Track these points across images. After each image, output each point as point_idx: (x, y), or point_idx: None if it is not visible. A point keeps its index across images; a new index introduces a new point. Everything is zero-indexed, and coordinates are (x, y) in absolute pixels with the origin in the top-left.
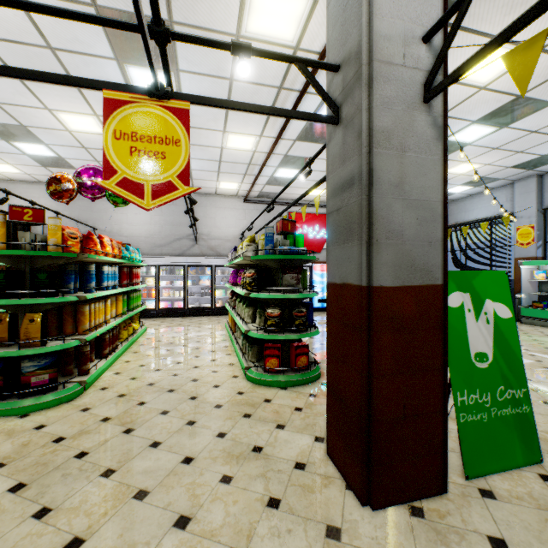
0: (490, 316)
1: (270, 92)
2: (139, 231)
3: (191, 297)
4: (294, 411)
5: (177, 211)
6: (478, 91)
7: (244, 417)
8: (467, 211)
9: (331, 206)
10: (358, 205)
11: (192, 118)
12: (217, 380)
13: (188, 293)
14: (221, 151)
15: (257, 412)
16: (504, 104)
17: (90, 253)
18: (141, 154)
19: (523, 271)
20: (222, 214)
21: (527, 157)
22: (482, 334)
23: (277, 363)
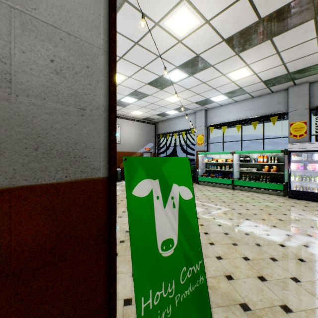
0: (176, 200)
1: None
2: None
3: None
4: None
5: None
6: (177, 43)
7: None
8: (176, 125)
9: None
10: None
11: None
12: None
13: None
14: None
15: None
16: (191, 58)
17: None
18: None
19: (199, 158)
20: None
21: (201, 98)
22: (169, 219)
23: None
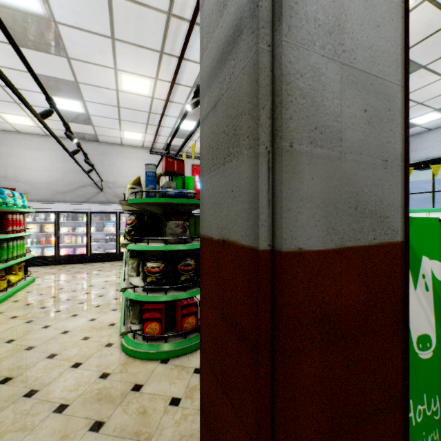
0: (428, 279)
1: (158, 19)
2: (38, 177)
3: (94, 243)
4: (168, 407)
5: (81, 159)
6: None
7: (91, 430)
8: None
9: (206, 105)
10: (249, 70)
11: (73, 47)
12: (82, 354)
13: (93, 239)
14: (117, 94)
15: (114, 415)
16: None
17: None
18: None
19: None
20: (128, 164)
21: None
22: (422, 307)
23: (159, 328)
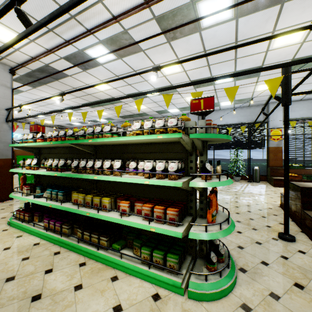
0: None
1: None
2: None
3: None
4: None
5: None
6: None
7: None
8: None
9: None
10: None
11: None
12: None
13: None
14: None
15: None
16: (69, 106)
17: None
18: None
19: None
20: None
21: (91, 119)
22: None
23: None
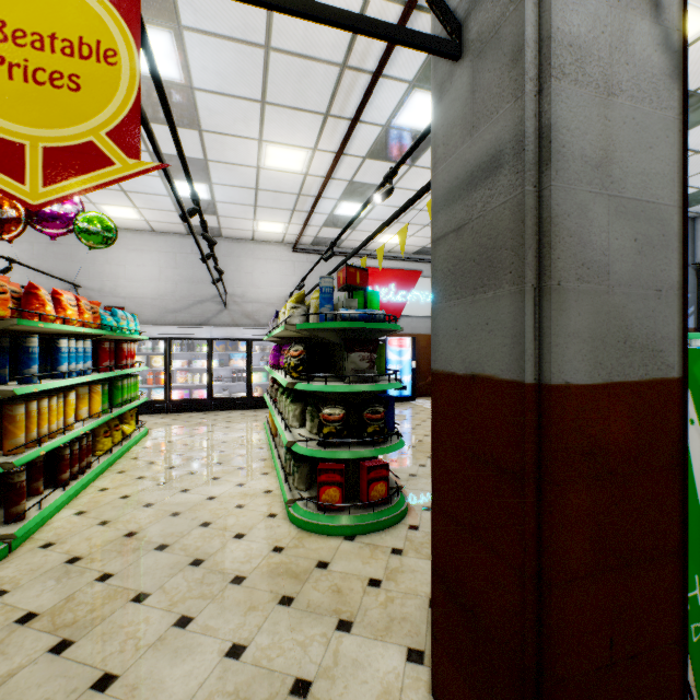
0: None
1: (327, 74)
2: (142, 290)
3: (217, 383)
4: (367, 587)
5: (198, 263)
6: None
7: (281, 604)
8: None
9: (443, 224)
10: (512, 207)
11: (210, 116)
12: (241, 524)
13: (214, 377)
14: (257, 172)
15: (304, 591)
16: None
17: (32, 317)
18: (16, 74)
19: None
20: (262, 268)
21: None
22: None
23: (339, 495)
